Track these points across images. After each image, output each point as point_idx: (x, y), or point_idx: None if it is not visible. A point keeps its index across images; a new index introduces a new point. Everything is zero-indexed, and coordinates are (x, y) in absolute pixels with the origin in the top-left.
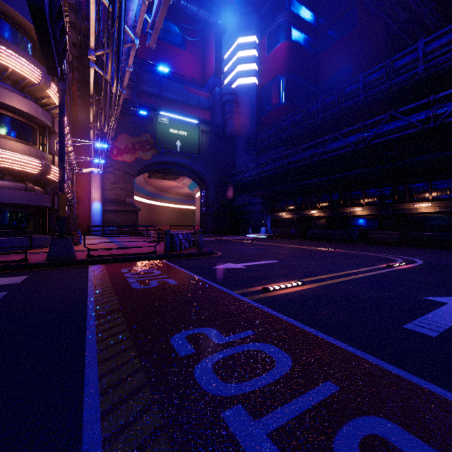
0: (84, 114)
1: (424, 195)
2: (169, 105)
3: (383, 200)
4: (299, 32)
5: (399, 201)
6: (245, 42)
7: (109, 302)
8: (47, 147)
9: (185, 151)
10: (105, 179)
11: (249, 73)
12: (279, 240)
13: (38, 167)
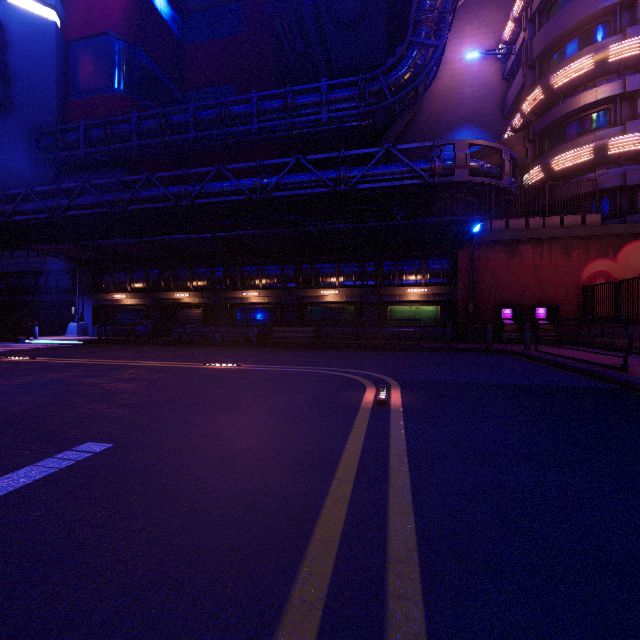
0: None
1: (331, 280)
2: None
3: (285, 283)
4: None
5: (304, 286)
6: None
7: None
8: None
9: None
10: None
11: None
12: (112, 349)
13: None
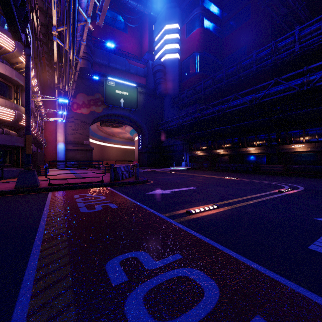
0: (51, 78)
1: (300, 139)
2: (115, 73)
3: (270, 142)
4: (209, 21)
5: (281, 143)
6: (170, 28)
7: (58, 226)
8: (20, 100)
9: (127, 106)
10: (67, 126)
11: (173, 50)
12: (195, 171)
13: (12, 116)
